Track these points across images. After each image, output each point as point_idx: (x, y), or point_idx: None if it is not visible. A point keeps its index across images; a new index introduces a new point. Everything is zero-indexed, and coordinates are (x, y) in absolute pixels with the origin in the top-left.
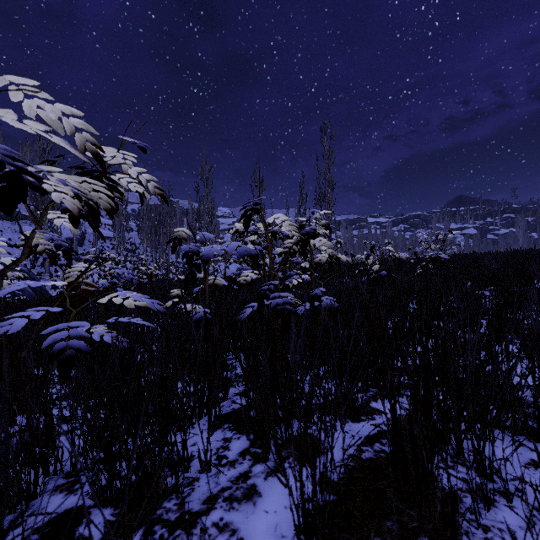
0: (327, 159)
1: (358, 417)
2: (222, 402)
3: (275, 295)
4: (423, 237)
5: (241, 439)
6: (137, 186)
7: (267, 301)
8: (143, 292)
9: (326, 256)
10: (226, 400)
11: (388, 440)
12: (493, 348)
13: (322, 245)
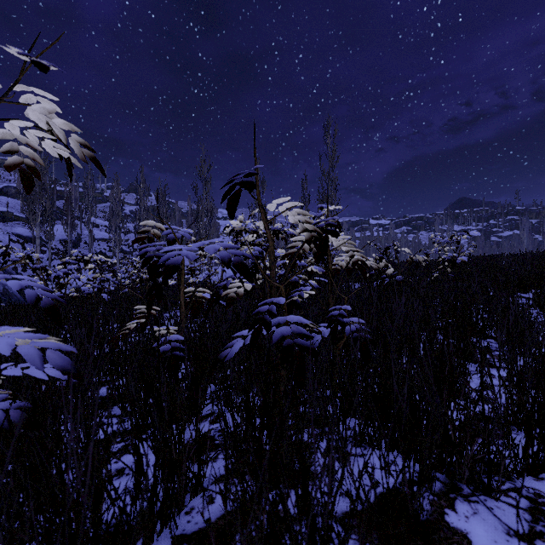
0: (331, 158)
1: None
2: (192, 499)
3: (279, 321)
4: (436, 238)
5: None
6: (55, 145)
7: (267, 333)
8: (56, 320)
9: (346, 258)
10: (200, 493)
11: None
12: None
13: (343, 244)
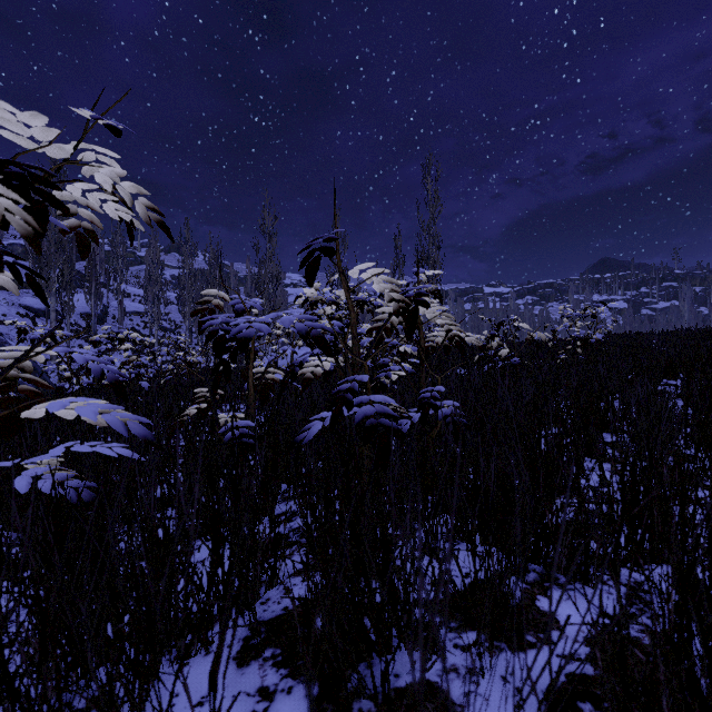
0: (432, 208)
1: (519, 636)
2: (267, 592)
3: (362, 400)
4: (565, 311)
5: (294, 694)
6: (118, 207)
7: (348, 411)
8: (123, 396)
9: (442, 334)
10: (275, 586)
11: (594, 706)
12: (709, 481)
13: (438, 317)
